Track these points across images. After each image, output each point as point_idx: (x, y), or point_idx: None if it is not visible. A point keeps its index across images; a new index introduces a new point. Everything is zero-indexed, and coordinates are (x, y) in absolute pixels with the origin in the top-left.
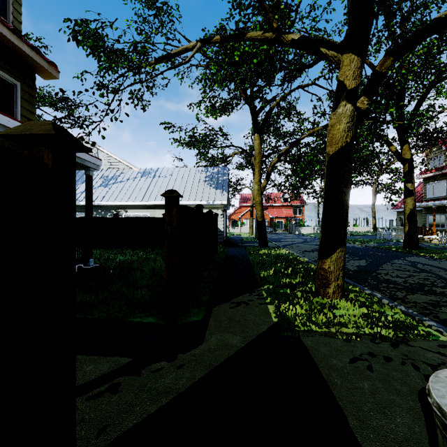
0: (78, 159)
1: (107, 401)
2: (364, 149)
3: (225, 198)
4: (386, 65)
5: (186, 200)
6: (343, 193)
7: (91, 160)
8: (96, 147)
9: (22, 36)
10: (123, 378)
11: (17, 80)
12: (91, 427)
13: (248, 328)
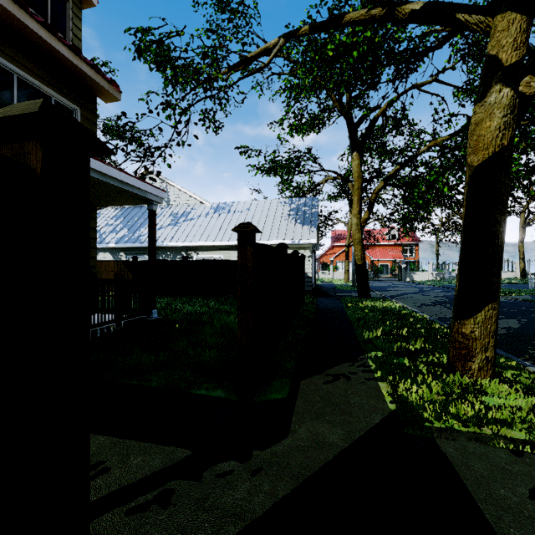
0: (139, 191)
1: (154, 519)
2: (514, 162)
3: (315, 235)
4: None
5: (265, 239)
6: (496, 222)
7: (154, 192)
8: (165, 180)
9: (81, 53)
10: (178, 483)
11: (77, 105)
12: None
13: (353, 417)
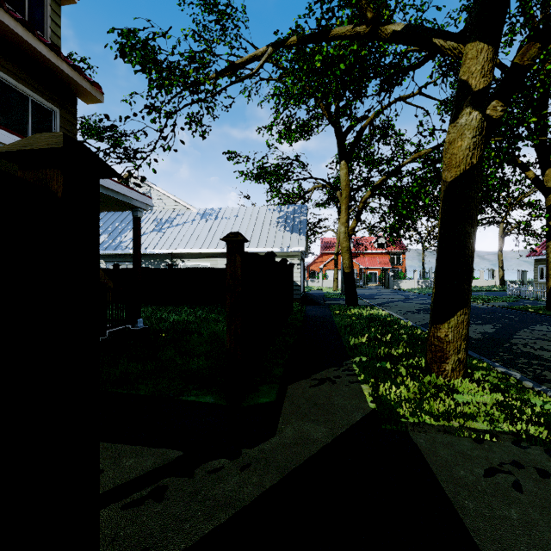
0: (124, 197)
1: (149, 511)
2: (491, 175)
3: (303, 243)
4: (530, 54)
5: (254, 247)
6: (466, 234)
7: (140, 198)
8: (149, 184)
9: (61, 53)
10: (171, 480)
11: (56, 106)
12: (126, 549)
13: (336, 416)
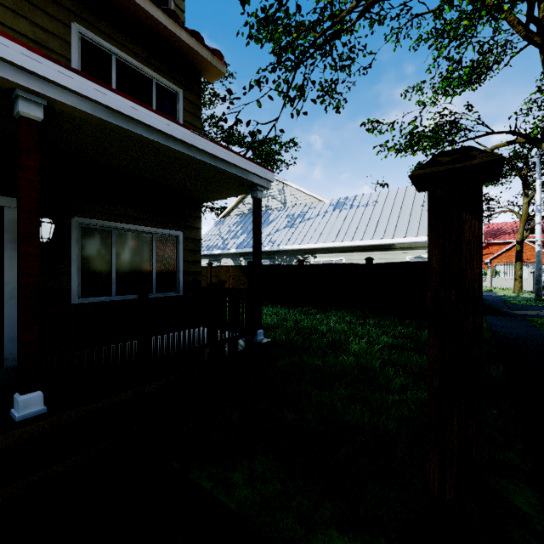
0: (238, 171)
1: None
2: None
3: None
4: None
5: (401, 237)
6: None
7: (258, 172)
8: (282, 181)
9: (179, 18)
10: None
11: (180, 87)
12: None
13: None
